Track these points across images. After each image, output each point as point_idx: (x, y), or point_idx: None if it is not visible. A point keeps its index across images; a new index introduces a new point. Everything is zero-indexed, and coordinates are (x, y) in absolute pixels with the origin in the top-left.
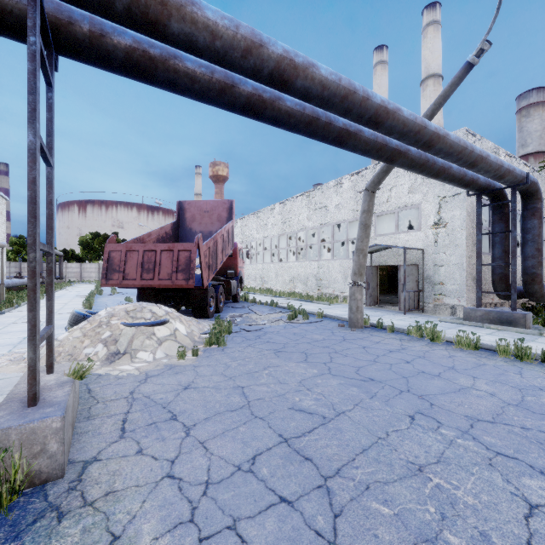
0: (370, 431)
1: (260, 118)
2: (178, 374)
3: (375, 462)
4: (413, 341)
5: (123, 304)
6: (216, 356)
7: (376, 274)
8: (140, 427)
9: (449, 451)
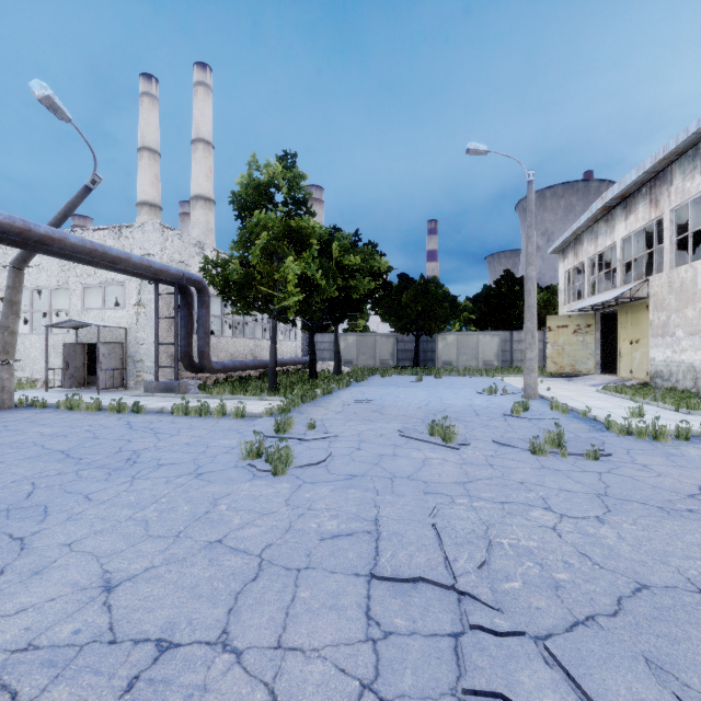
0: None
1: None
2: None
3: None
4: (52, 412)
5: None
6: None
7: (83, 352)
8: None
9: None
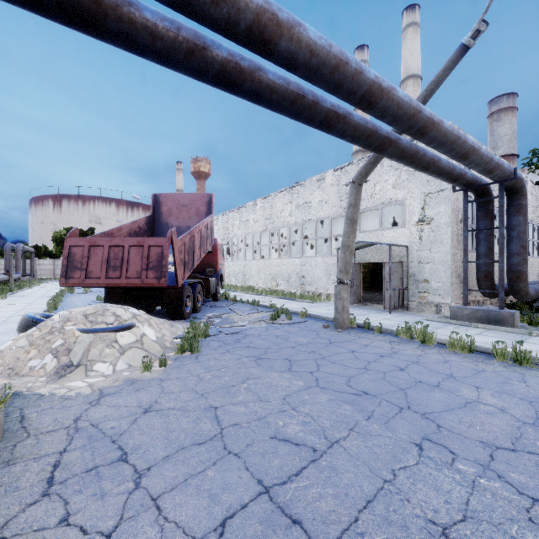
0: (372, 470)
1: (237, 92)
2: (139, 391)
3: (385, 524)
4: (403, 343)
5: (93, 304)
6: (188, 366)
7: (360, 271)
8: (74, 475)
9: (474, 500)
